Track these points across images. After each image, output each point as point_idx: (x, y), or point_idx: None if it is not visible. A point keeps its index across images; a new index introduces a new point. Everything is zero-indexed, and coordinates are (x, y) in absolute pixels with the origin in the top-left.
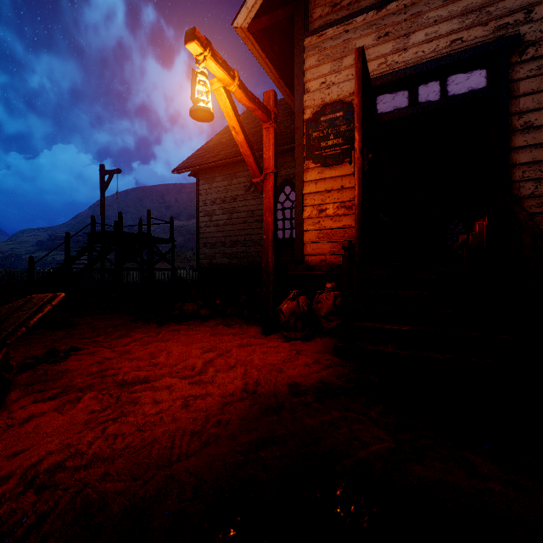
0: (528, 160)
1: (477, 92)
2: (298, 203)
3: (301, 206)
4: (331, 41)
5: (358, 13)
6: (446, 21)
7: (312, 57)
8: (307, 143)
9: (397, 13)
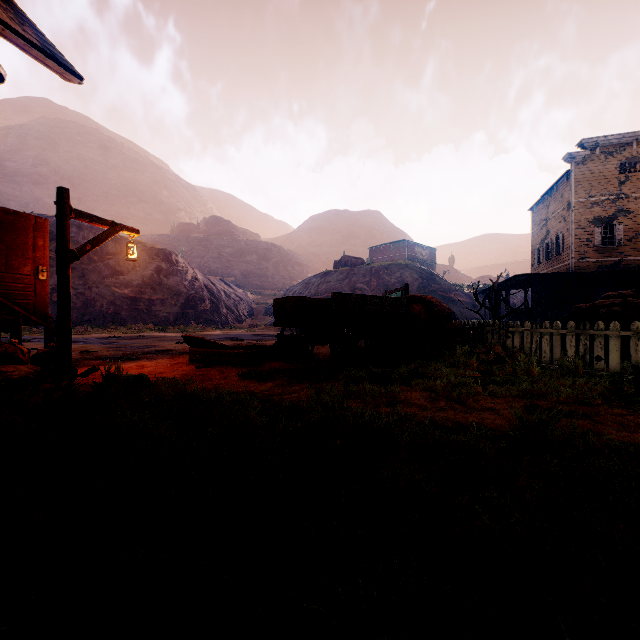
0: None
1: None
2: None
3: None
4: None
5: None
6: None
7: None
8: None
9: None
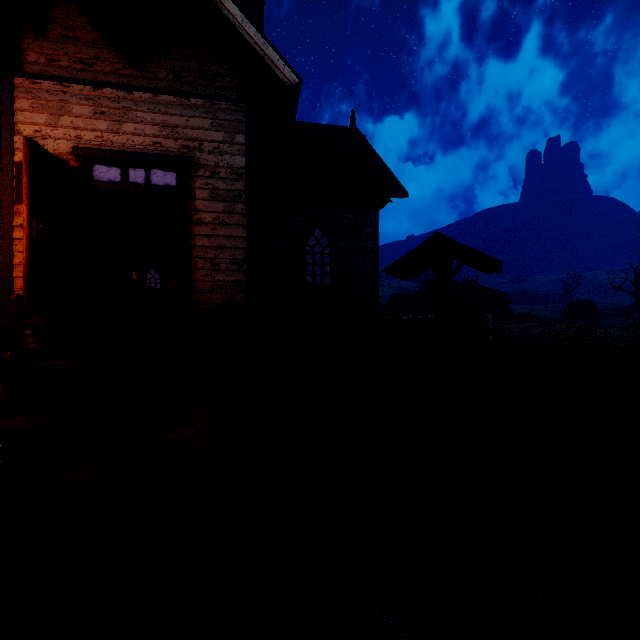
0: (201, 244)
1: (169, 188)
2: (6, 247)
3: (11, 251)
4: (47, 94)
5: (76, 81)
6: (151, 125)
7: (25, 100)
8: (18, 187)
9: (112, 99)
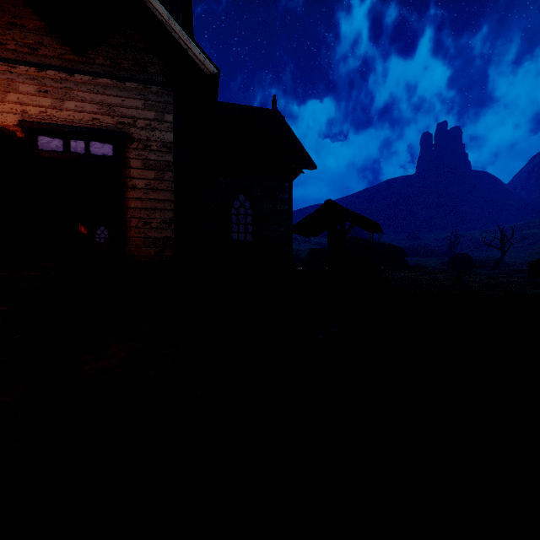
0: (134, 206)
1: (106, 157)
2: None
3: None
4: None
5: (22, 63)
6: (90, 103)
7: None
8: None
9: (55, 80)
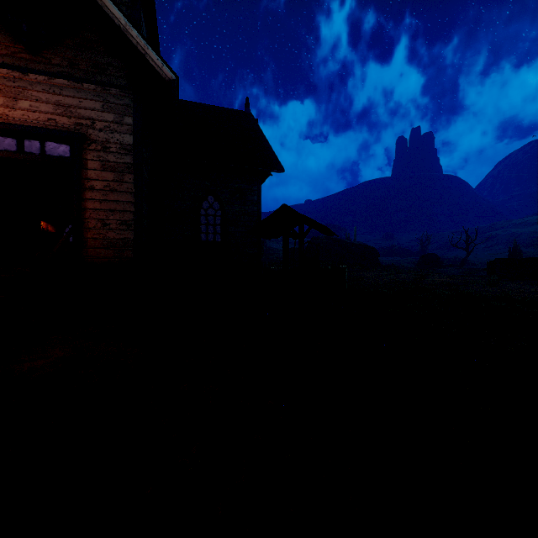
0: (93, 207)
1: (63, 158)
2: None
3: None
4: None
5: None
6: (46, 104)
7: None
8: None
9: (8, 78)
